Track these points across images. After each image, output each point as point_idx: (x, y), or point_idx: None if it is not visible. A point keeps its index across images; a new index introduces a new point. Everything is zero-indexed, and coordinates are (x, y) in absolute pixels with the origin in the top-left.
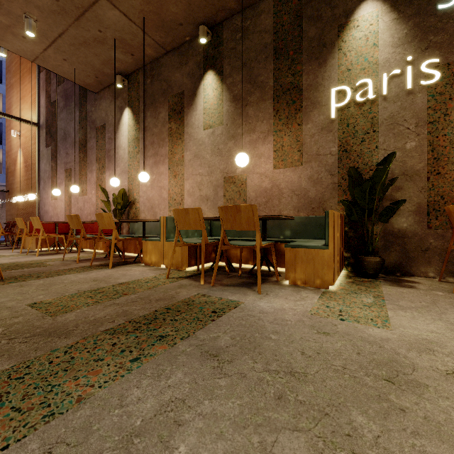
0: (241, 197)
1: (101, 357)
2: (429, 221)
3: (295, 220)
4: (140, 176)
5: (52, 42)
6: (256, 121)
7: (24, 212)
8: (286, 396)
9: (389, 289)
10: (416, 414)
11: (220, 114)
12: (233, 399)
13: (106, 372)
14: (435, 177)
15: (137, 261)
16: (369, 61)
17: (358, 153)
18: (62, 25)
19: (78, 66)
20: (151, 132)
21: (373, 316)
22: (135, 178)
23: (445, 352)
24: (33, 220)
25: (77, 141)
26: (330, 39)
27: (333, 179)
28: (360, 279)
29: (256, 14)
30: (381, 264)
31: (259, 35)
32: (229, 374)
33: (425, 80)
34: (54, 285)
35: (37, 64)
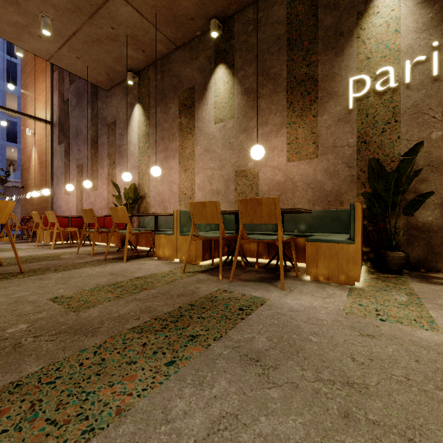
0: (253, 191)
1: (133, 360)
2: None
3: (310, 214)
4: (153, 171)
5: (67, 40)
6: (269, 114)
7: (38, 207)
8: (354, 414)
9: (419, 286)
10: None
11: (231, 108)
12: (293, 415)
13: (141, 377)
14: None
15: (149, 255)
16: (390, 48)
17: (378, 144)
18: (77, 23)
19: (90, 64)
20: (161, 127)
21: (415, 316)
22: (146, 173)
23: None
24: (48, 214)
25: (89, 138)
26: (347, 27)
27: (350, 172)
28: (383, 275)
29: (269, 5)
30: (407, 259)
31: (272, 26)
32: (278, 384)
33: None
34: (72, 279)
35: (50, 65)
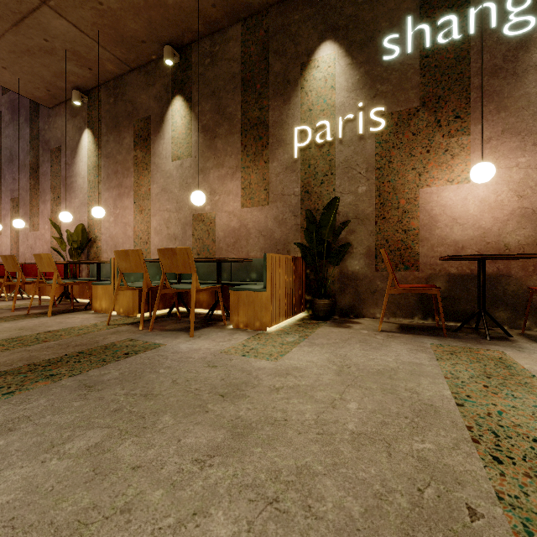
0: (210, 237)
1: None
2: (377, 264)
3: (260, 263)
4: (93, 212)
5: None
6: (225, 155)
7: None
8: (123, 409)
9: (324, 329)
10: (214, 413)
11: (188, 145)
12: (75, 413)
13: None
14: (381, 222)
15: (89, 308)
16: (327, 103)
17: (318, 195)
18: None
19: (23, 76)
20: (114, 159)
21: (276, 351)
22: None
23: (297, 375)
24: None
25: (27, 164)
26: (293, 76)
27: (296, 221)
28: (309, 322)
29: (225, 40)
30: (331, 306)
31: (227, 63)
32: (89, 398)
33: (373, 127)
34: None
35: None
